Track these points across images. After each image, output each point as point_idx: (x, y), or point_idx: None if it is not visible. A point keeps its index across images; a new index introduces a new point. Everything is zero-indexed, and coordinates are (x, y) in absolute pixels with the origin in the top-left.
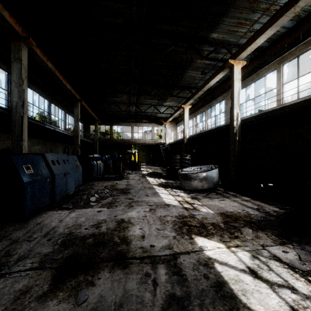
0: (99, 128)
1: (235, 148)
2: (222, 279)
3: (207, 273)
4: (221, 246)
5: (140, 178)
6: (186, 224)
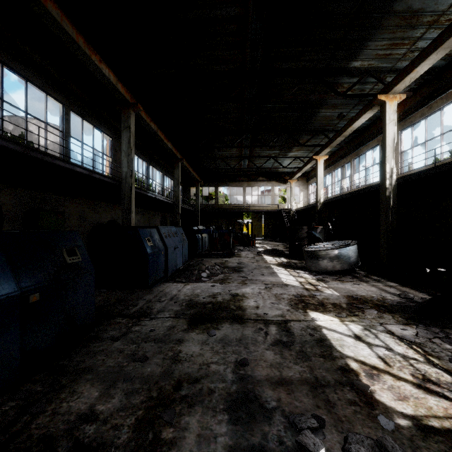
0: (200, 190)
1: (388, 218)
2: (325, 338)
3: (313, 333)
4: (334, 320)
5: (255, 256)
6: (303, 302)
